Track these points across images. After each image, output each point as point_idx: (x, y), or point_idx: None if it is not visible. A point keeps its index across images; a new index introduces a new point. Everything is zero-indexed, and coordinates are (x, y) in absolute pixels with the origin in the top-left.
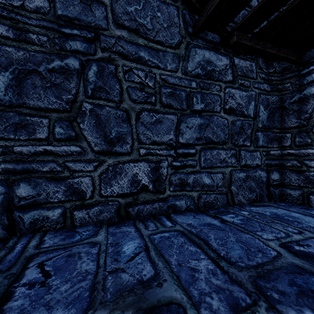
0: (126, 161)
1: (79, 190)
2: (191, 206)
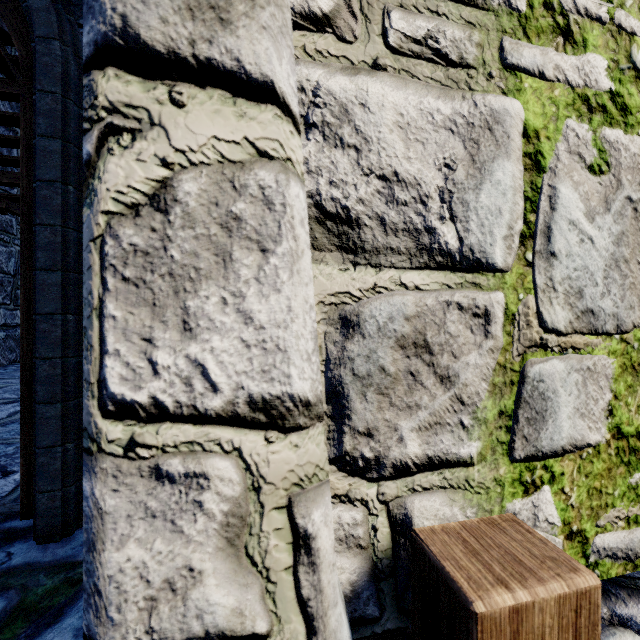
0: None
1: None
2: None
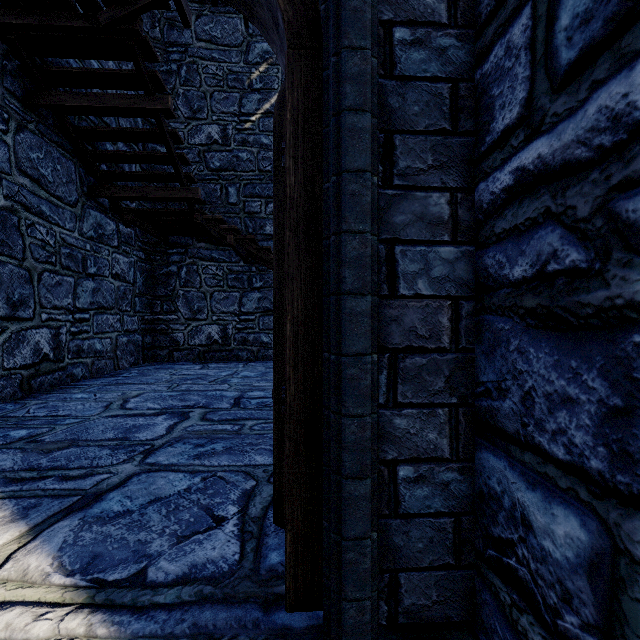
0: (29, 328)
1: None
2: (86, 373)
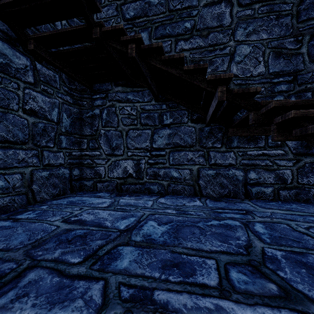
0: None
1: None
2: None
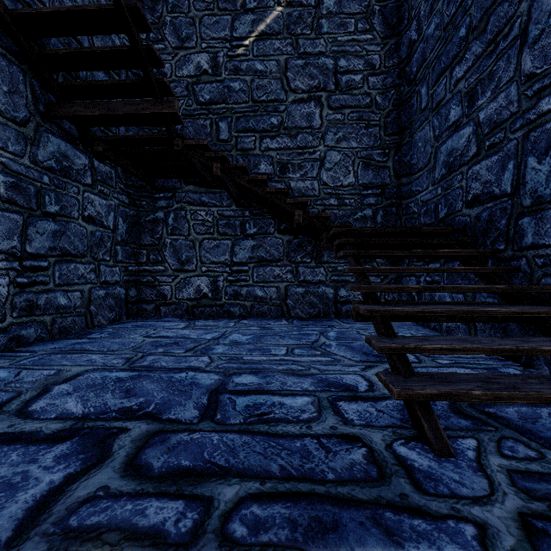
0: None
1: None
2: (43, 334)
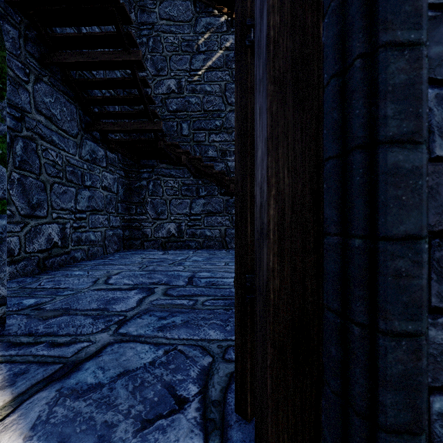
0: (44, 223)
1: (10, 248)
2: (84, 256)
